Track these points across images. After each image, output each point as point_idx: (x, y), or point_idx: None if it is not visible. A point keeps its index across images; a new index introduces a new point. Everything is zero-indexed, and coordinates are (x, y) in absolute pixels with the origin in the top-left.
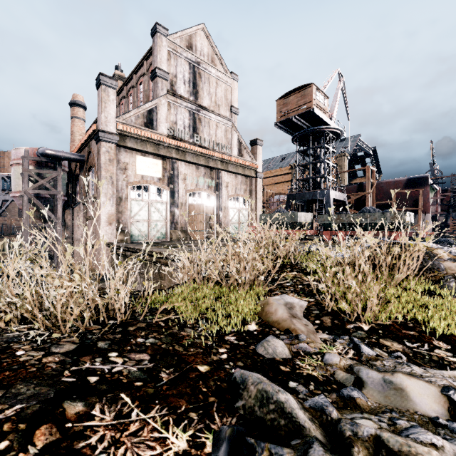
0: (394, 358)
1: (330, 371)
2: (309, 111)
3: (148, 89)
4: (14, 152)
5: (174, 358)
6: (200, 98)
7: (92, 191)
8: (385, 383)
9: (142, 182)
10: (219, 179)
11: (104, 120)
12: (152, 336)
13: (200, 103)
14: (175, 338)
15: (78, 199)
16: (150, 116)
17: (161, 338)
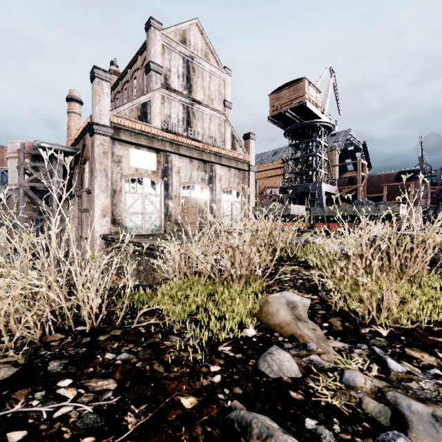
0: (431, 377)
1: (355, 398)
2: (301, 105)
3: (142, 83)
4: (10, 146)
5: (150, 385)
6: (194, 92)
7: (87, 184)
8: (438, 424)
9: (136, 175)
10: (213, 173)
11: (98, 112)
12: (126, 349)
13: (194, 97)
14: (156, 351)
15: (40, 179)
16: (144, 109)
17: (137, 351)
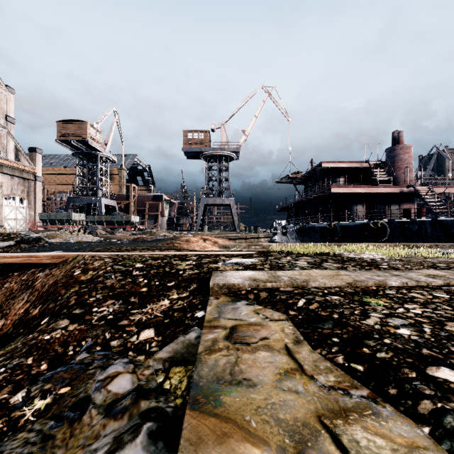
0: None
1: None
2: (85, 140)
3: None
4: None
5: None
6: None
7: None
8: None
9: None
10: None
11: None
12: None
13: None
14: None
15: None
16: None
17: None
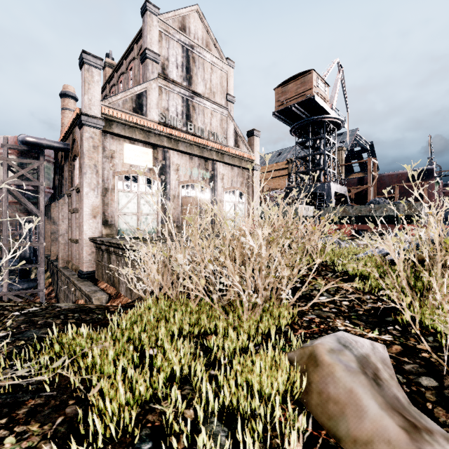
0: None
1: None
2: (309, 99)
3: (138, 74)
4: None
5: None
6: (194, 84)
7: (77, 182)
8: None
9: (130, 172)
10: (214, 171)
11: (87, 102)
12: None
13: (194, 89)
14: None
15: None
16: (140, 101)
17: None
